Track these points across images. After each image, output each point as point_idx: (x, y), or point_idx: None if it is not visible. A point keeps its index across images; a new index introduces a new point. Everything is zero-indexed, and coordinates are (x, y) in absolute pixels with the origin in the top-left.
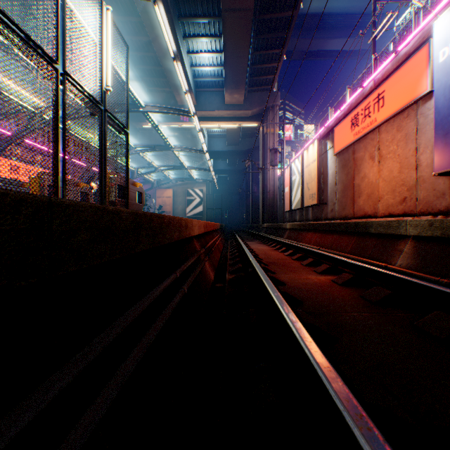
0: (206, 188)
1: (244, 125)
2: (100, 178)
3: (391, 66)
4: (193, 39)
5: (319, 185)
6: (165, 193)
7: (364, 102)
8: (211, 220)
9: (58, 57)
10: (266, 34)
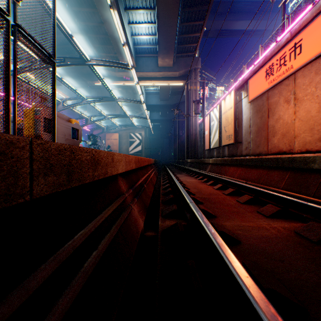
0: (144, 133)
1: (173, 84)
2: (4, 103)
3: (311, 14)
4: (133, 10)
5: (234, 128)
6: (113, 136)
7: (279, 53)
8: (148, 157)
9: None
10: (191, 7)
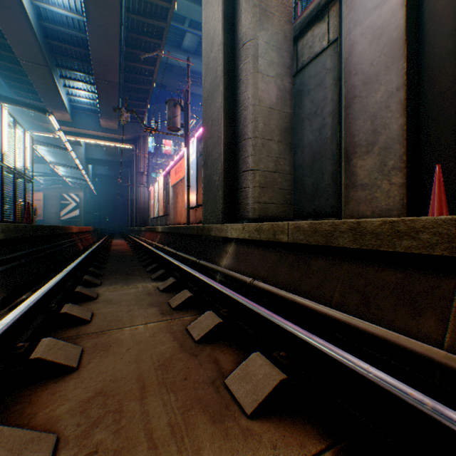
0: (83, 194)
1: (120, 145)
2: (25, 207)
3: (183, 154)
4: (71, 80)
5: (167, 202)
6: (35, 196)
7: (178, 164)
8: (89, 223)
9: (15, 167)
10: (133, 92)
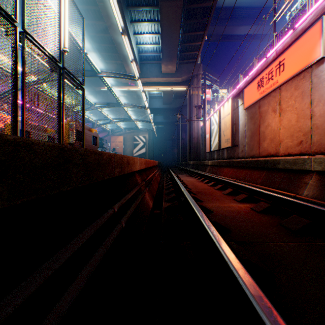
0: (148, 135)
1: (176, 88)
2: (58, 123)
3: (290, 39)
4: (138, 23)
5: (232, 132)
6: (118, 139)
7: (268, 68)
8: (151, 159)
9: (16, 16)
10: (193, 19)
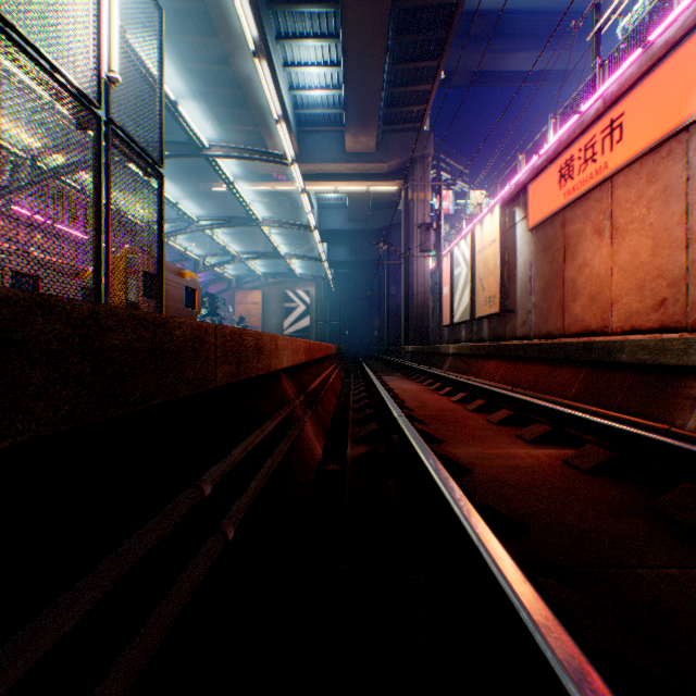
0: (315, 290)
1: (376, 187)
2: (94, 253)
3: (638, 68)
4: (293, 41)
5: (501, 282)
6: (250, 297)
7: (584, 136)
8: (323, 340)
9: None
10: (413, 33)
